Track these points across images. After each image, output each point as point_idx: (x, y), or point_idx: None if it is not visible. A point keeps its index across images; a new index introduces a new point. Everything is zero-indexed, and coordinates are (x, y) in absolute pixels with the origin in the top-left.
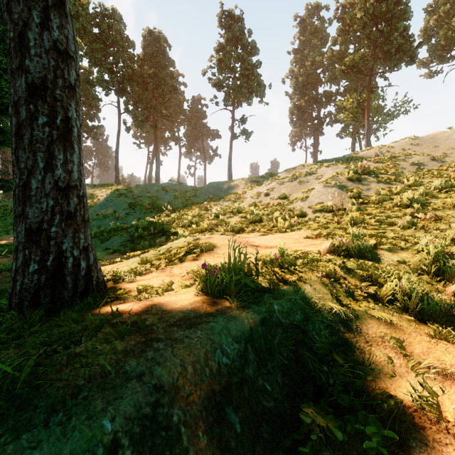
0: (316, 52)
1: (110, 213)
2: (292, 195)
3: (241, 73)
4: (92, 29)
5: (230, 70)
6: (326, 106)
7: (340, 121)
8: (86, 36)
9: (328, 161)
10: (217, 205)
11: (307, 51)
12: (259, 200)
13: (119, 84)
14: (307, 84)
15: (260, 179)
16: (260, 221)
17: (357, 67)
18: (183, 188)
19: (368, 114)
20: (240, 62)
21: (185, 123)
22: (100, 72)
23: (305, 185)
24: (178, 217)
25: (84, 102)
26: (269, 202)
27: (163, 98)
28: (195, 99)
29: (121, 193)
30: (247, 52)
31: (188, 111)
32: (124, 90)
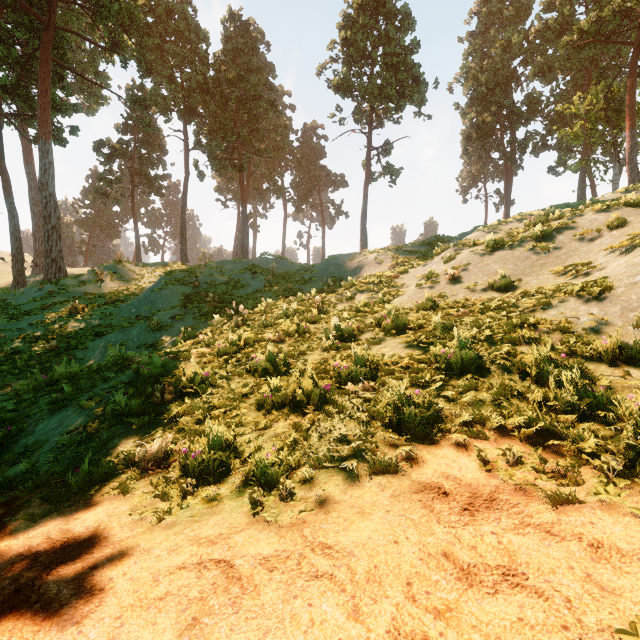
0: (511, 29)
1: (146, 316)
2: (526, 281)
3: (384, 62)
4: (142, 16)
5: (365, 60)
6: (528, 121)
7: (555, 146)
8: (133, 28)
9: (575, 206)
10: (342, 300)
11: (494, 31)
12: (438, 291)
13: (184, 102)
14: (494, 87)
15: (421, 248)
16: (476, 368)
17: (602, 35)
18: (283, 267)
19: (633, 118)
20: (383, 44)
21: (292, 166)
22: (156, 85)
23: (552, 255)
24: (250, 340)
25: (142, 140)
26: (466, 298)
27: (254, 121)
28: (308, 129)
29: (178, 277)
30: (394, 26)
31: (296, 148)
32: (191, 110)
